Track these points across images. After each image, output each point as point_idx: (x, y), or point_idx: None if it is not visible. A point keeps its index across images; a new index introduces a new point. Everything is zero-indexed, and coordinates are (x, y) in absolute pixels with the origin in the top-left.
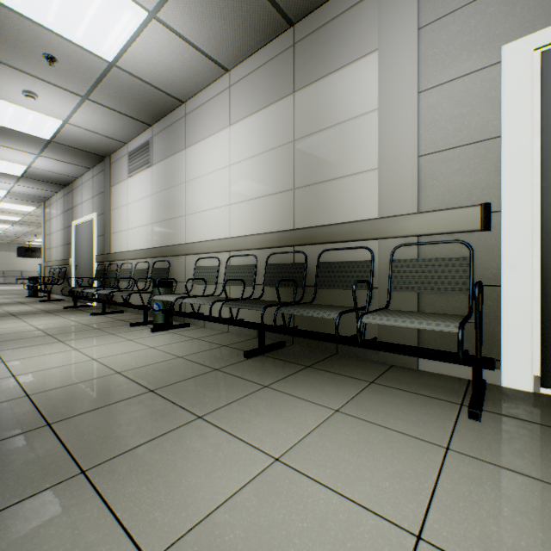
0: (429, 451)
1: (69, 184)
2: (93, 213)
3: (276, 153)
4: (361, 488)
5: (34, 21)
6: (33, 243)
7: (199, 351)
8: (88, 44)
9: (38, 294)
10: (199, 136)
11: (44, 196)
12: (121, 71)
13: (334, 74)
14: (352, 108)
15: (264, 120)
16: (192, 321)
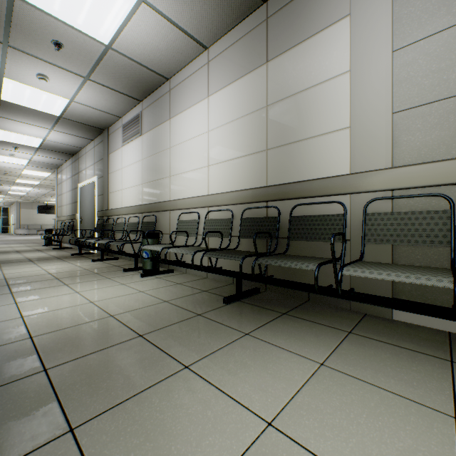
0: (436, 421)
1: (76, 153)
2: (94, 177)
3: (250, 118)
4: None
5: (43, 11)
6: (49, 202)
7: (182, 296)
8: (88, 29)
9: (52, 243)
10: (181, 107)
11: (57, 164)
12: (116, 52)
13: (306, 42)
14: (324, 71)
15: (239, 90)
16: (175, 267)
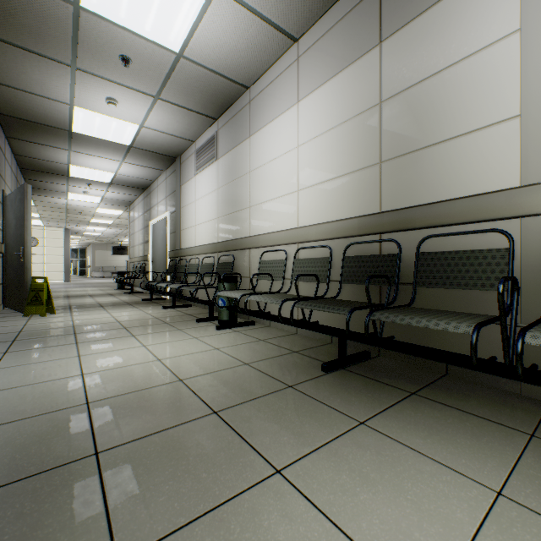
0: None
1: (147, 188)
2: (166, 212)
3: (356, 122)
4: None
5: (109, 21)
6: (123, 243)
7: (267, 357)
8: (156, 36)
9: (124, 286)
10: (264, 120)
11: (129, 200)
12: (188, 61)
13: (441, 2)
14: (472, 39)
15: (340, 86)
16: (256, 319)
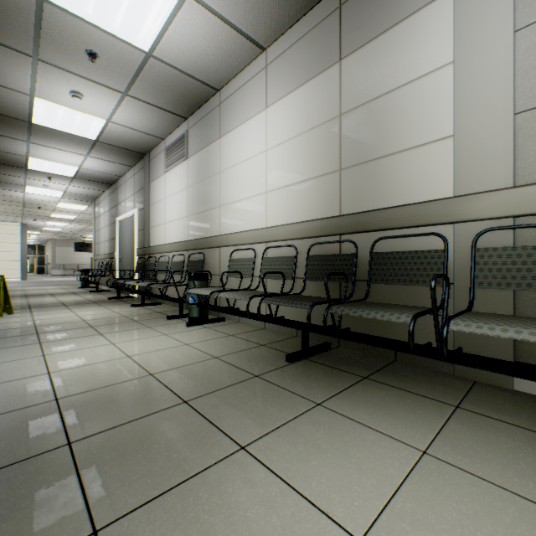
0: None
1: (114, 183)
2: (134, 209)
3: (319, 132)
4: None
5: (76, 16)
6: (87, 239)
7: (235, 351)
8: (125, 34)
9: (89, 284)
10: (234, 123)
11: (94, 195)
12: (158, 61)
13: (391, 30)
14: (416, 66)
15: (305, 97)
16: (227, 315)
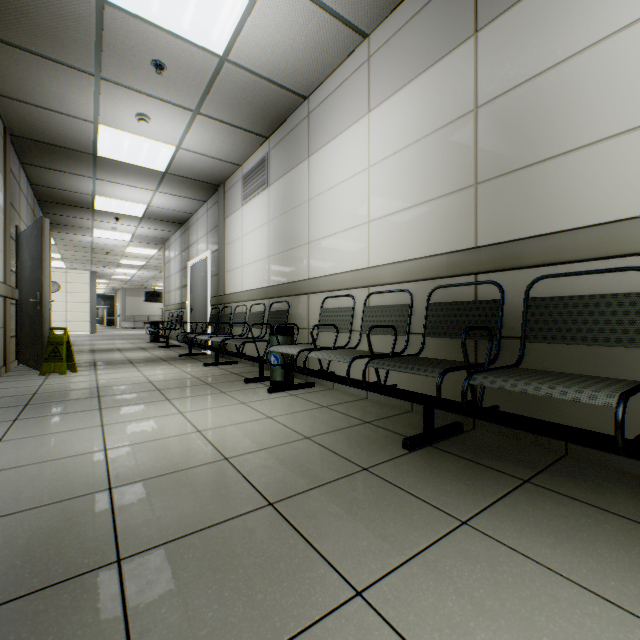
0: None
1: (185, 222)
2: (207, 251)
3: (444, 135)
4: None
5: (140, 18)
6: (157, 287)
7: (332, 429)
8: (196, 35)
9: (158, 339)
10: (326, 137)
11: (164, 237)
12: (234, 66)
13: None
14: (601, 21)
15: (423, 91)
16: (317, 379)
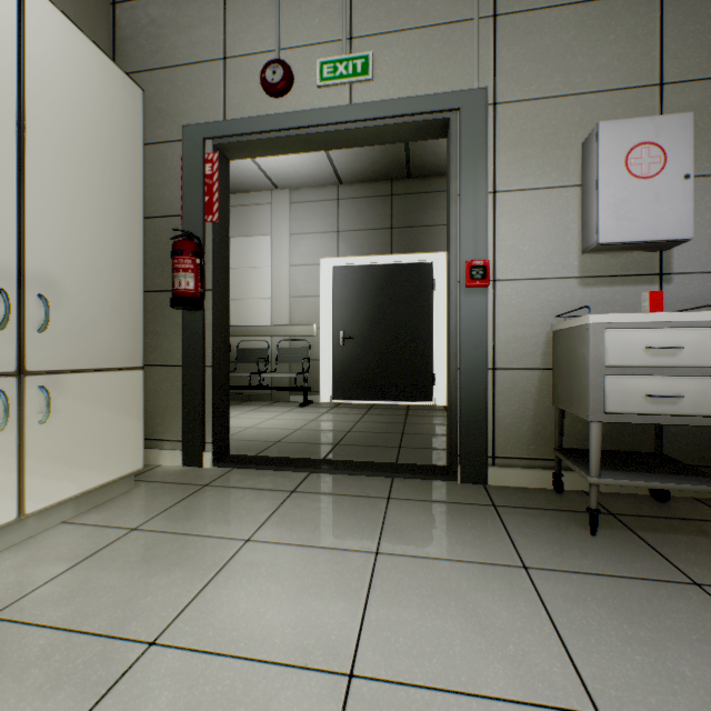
0: (281, 412)
1: None
2: None
3: None
4: (257, 417)
5: None
6: None
7: None
8: None
9: None
10: None
11: None
12: None
13: (248, 238)
14: (258, 261)
15: None
16: None
